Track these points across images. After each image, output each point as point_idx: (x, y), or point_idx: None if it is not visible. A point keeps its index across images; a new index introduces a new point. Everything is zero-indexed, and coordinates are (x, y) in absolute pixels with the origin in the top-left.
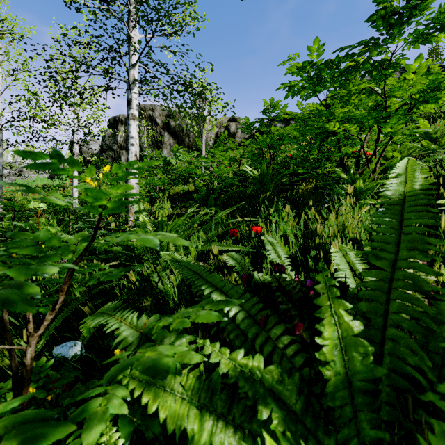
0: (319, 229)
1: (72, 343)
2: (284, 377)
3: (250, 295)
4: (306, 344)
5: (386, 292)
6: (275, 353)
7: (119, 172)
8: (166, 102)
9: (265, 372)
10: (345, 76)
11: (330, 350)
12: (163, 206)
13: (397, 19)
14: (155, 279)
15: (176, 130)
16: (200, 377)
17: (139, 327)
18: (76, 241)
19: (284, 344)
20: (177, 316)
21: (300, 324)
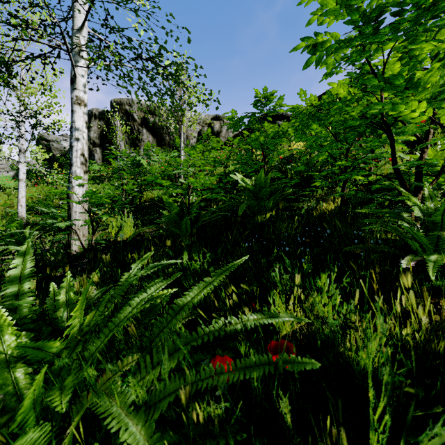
0: None
1: None
2: None
3: None
4: None
5: None
6: None
7: None
8: (123, 80)
9: None
10: (444, 7)
11: None
12: (123, 224)
13: None
14: None
15: (155, 127)
16: None
17: None
18: None
19: None
20: None
21: None
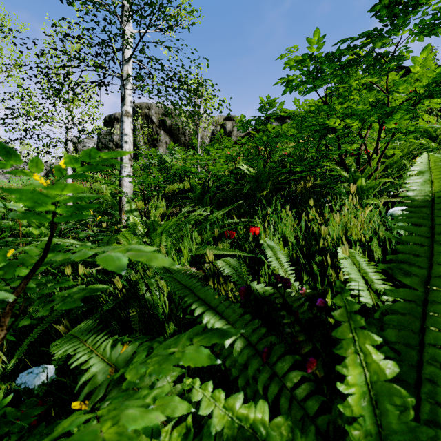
0: (323, 231)
1: (40, 369)
2: (296, 433)
3: (250, 316)
4: (318, 379)
5: (420, 317)
6: (282, 396)
7: (78, 166)
8: (160, 98)
9: (271, 427)
10: (347, 69)
11: (357, 401)
12: (158, 204)
13: (402, 8)
14: (143, 288)
15: (172, 128)
16: (186, 434)
17: (112, 361)
18: (39, 252)
19: (293, 383)
20: (152, 364)
21: (313, 360)
